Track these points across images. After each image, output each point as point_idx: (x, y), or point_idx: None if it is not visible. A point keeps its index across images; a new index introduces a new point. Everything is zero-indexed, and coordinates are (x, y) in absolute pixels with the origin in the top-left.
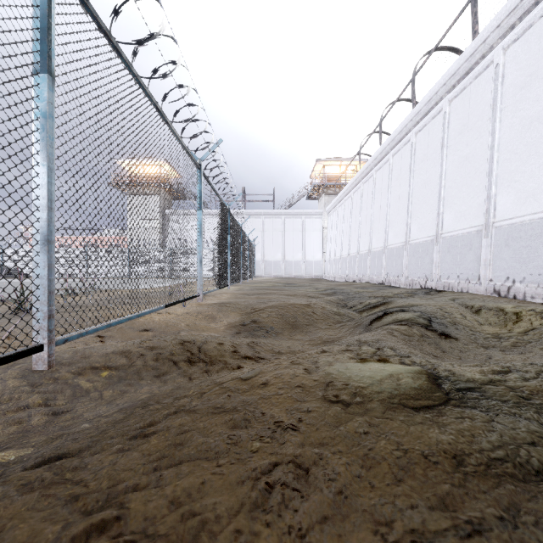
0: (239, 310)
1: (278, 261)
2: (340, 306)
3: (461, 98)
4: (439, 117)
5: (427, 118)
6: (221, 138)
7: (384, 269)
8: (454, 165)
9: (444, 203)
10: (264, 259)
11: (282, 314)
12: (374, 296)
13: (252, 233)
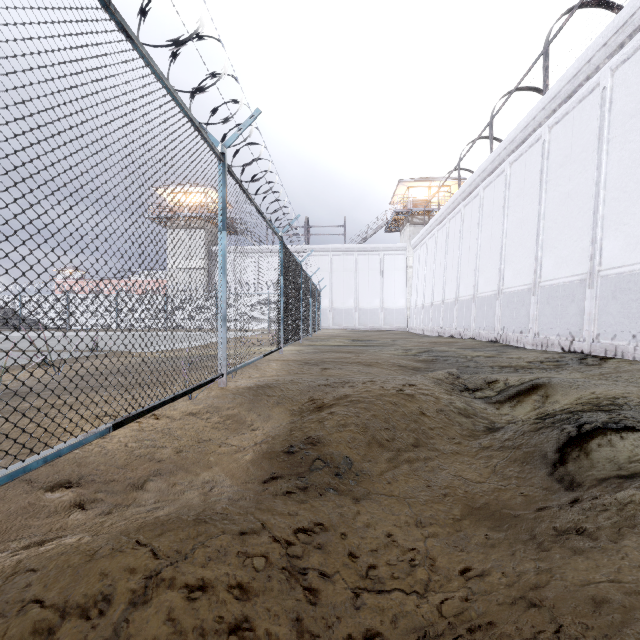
0: (289, 404)
1: (350, 309)
2: (457, 390)
3: (634, 62)
4: (591, 98)
5: (570, 102)
6: (257, 108)
7: (499, 321)
8: (622, 166)
9: (603, 224)
10: (332, 306)
11: (366, 423)
12: (498, 365)
13: (317, 274)
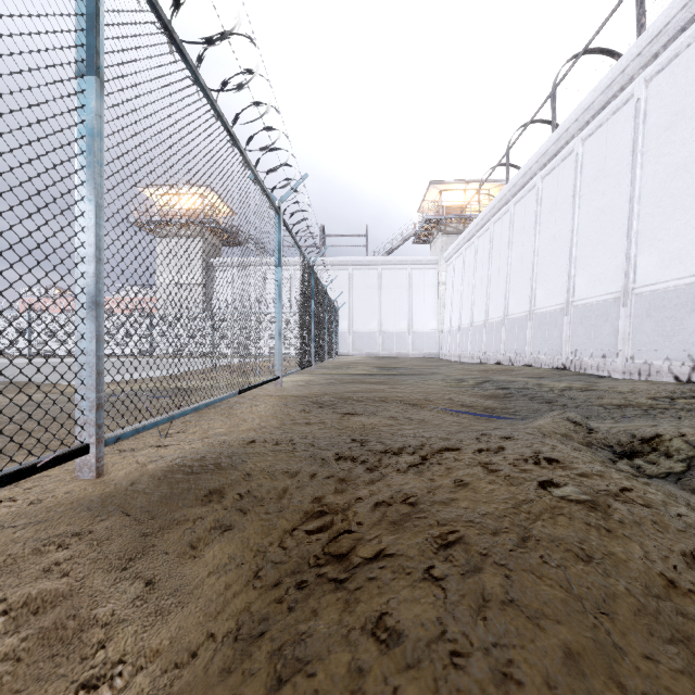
0: (255, 528)
1: (373, 333)
2: (607, 458)
3: None
4: None
5: (683, 37)
6: None
7: (568, 343)
8: None
9: None
10: (352, 329)
11: None
12: (612, 404)
13: (334, 292)
